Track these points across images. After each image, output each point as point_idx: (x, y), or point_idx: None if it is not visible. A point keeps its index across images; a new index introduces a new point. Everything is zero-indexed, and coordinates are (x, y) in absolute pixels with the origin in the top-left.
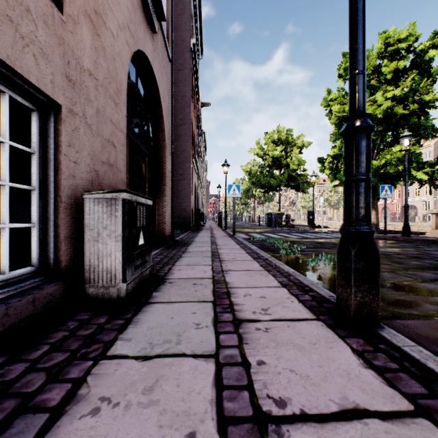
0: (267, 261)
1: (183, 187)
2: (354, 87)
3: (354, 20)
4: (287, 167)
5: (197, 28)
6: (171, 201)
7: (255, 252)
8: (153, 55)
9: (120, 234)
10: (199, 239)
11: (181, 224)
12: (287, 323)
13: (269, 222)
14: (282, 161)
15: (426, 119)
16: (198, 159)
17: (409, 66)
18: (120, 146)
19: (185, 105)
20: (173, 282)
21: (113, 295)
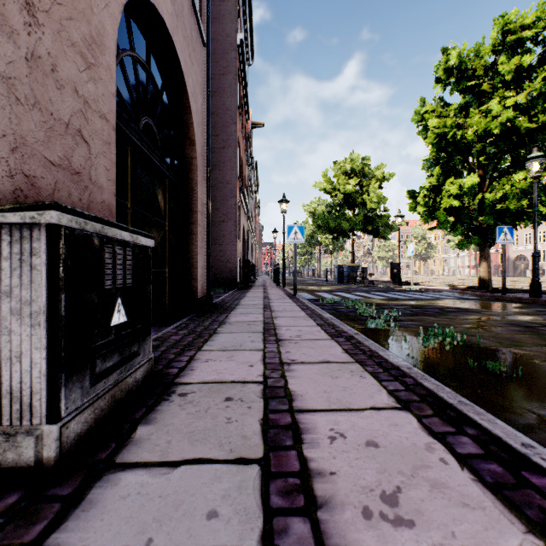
0: (353, 341)
1: (227, 230)
2: None
3: None
4: (362, 206)
5: (246, 22)
6: (206, 247)
7: (331, 324)
8: (174, 21)
9: (43, 308)
10: (247, 302)
11: (224, 280)
12: None
13: (341, 277)
14: (356, 199)
15: None
16: (247, 195)
17: (537, 62)
18: (99, 142)
19: (230, 121)
20: (188, 395)
21: (25, 454)
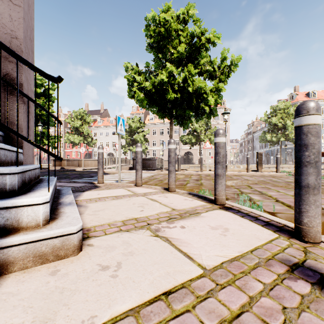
0: None
1: None
2: None
3: None
4: None
5: None
6: None
7: None
8: None
9: None
10: None
11: None
12: None
13: None
14: None
15: (50, 118)
16: None
17: (43, 92)
18: None
19: None
20: None
21: None
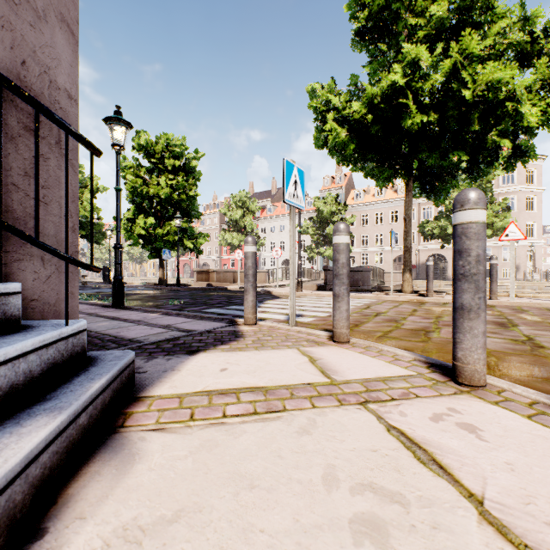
0: None
1: None
2: (118, 235)
3: (118, 214)
4: None
5: None
6: None
7: None
8: None
9: None
10: None
11: None
12: (94, 309)
13: None
14: None
15: (194, 205)
16: None
17: (182, 165)
18: None
19: None
20: None
21: None
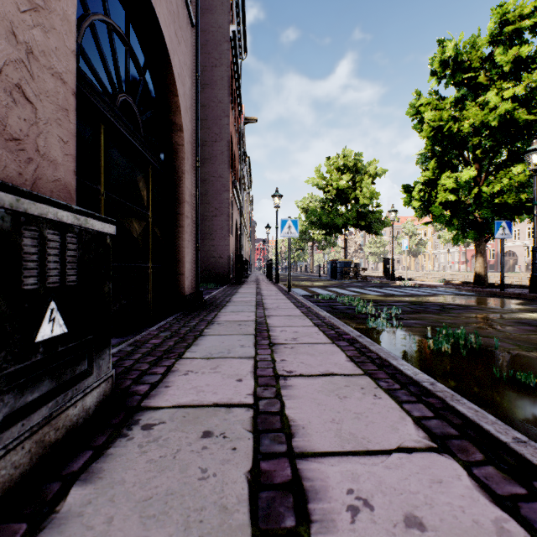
0: (357, 345)
1: (220, 225)
2: None
3: None
4: (355, 201)
5: (239, 15)
6: (195, 241)
7: (329, 324)
8: None
9: None
10: (239, 298)
11: (216, 276)
12: None
13: (334, 273)
14: (349, 194)
15: None
16: (240, 190)
17: (535, 53)
18: (50, 106)
19: (222, 114)
20: (154, 427)
21: None
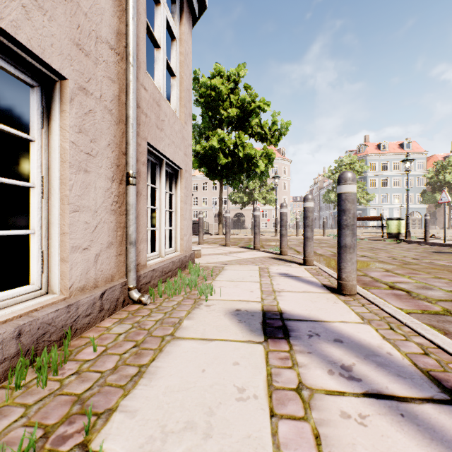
0: None
1: None
2: None
3: None
4: None
5: None
6: None
7: None
8: None
9: None
10: None
11: None
12: None
13: None
14: None
15: None
16: None
17: None
18: None
19: None
20: None
21: None
